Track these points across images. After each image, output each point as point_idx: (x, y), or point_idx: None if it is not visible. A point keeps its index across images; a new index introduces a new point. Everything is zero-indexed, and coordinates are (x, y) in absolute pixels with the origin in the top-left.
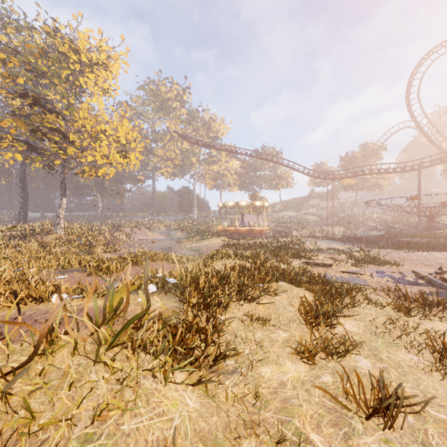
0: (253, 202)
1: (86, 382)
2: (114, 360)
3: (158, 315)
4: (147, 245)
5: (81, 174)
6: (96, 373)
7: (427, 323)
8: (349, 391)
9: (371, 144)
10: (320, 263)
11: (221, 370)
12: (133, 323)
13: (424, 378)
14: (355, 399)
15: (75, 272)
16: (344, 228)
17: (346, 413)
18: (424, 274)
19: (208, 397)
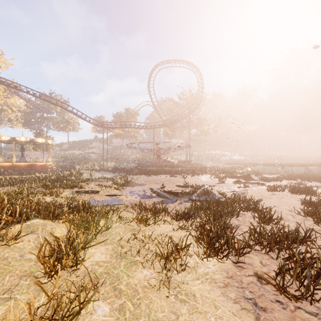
0: (34, 139)
1: None
2: None
3: None
4: None
5: None
6: None
7: (157, 228)
8: None
9: (131, 110)
10: (90, 191)
11: None
12: None
13: (154, 299)
14: None
15: None
16: (115, 162)
17: None
18: (156, 190)
19: None
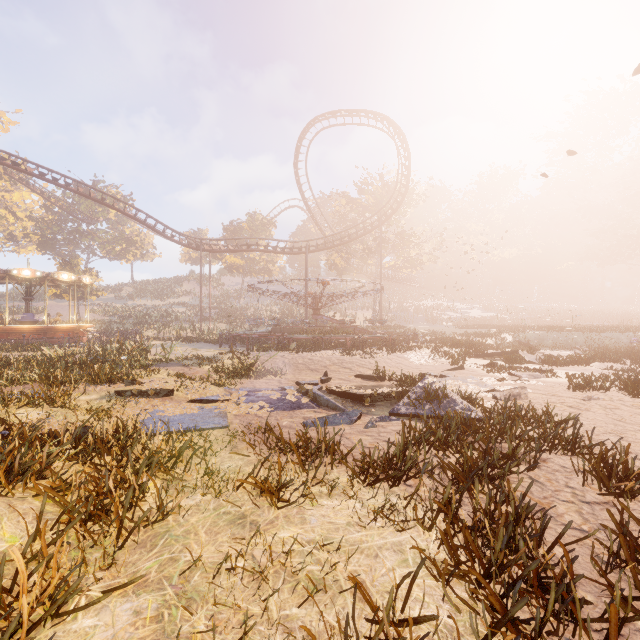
0: (52, 274)
1: None
2: None
3: None
4: None
5: None
6: None
7: (311, 511)
8: None
9: (261, 216)
10: (151, 390)
11: None
12: None
13: None
14: None
15: None
16: (227, 324)
17: None
18: (309, 388)
19: None
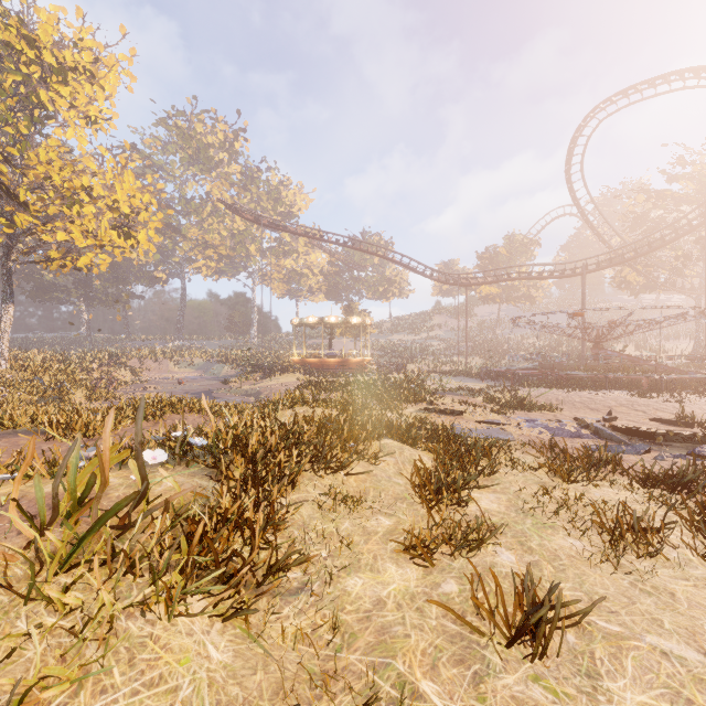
0: (347, 319)
1: (1, 638)
2: (68, 590)
3: (164, 501)
4: (170, 388)
5: (44, 263)
6: (28, 618)
7: (594, 490)
8: (483, 603)
9: (520, 237)
10: (447, 410)
11: (278, 589)
12: (118, 518)
13: (589, 573)
14: (490, 615)
15: (21, 435)
16: (483, 358)
17: (477, 640)
18: (590, 422)
19: (250, 638)
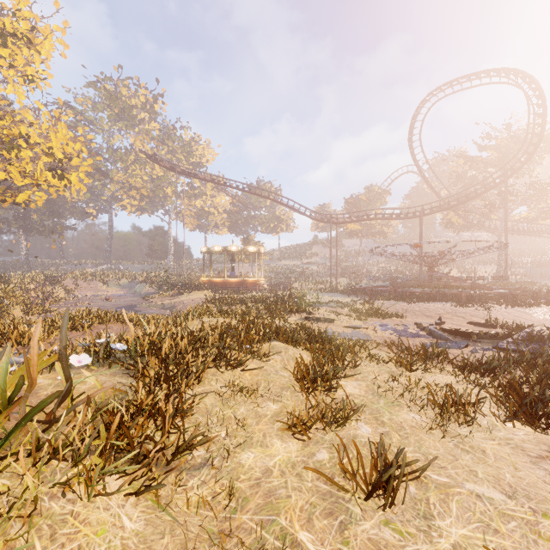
0: (245, 248)
1: None
2: None
3: (86, 397)
4: (98, 303)
5: None
6: None
7: (429, 376)
8: (348, 467)
9: (376, 187)
10: (322, 318)
11: (185, 466)
12: (46, 413)
13: (426, 439)
14: (353, 476)
15: None
16: (349, 279)
17: (343, 496)
18: (426, 325)
19: (160, 508)
